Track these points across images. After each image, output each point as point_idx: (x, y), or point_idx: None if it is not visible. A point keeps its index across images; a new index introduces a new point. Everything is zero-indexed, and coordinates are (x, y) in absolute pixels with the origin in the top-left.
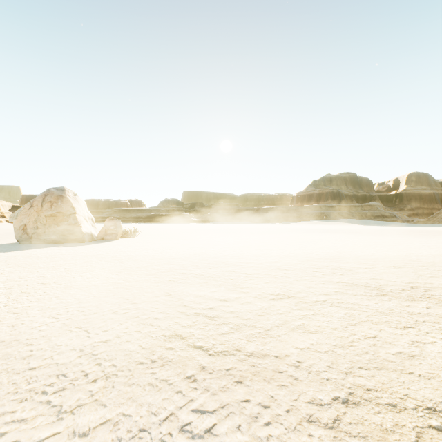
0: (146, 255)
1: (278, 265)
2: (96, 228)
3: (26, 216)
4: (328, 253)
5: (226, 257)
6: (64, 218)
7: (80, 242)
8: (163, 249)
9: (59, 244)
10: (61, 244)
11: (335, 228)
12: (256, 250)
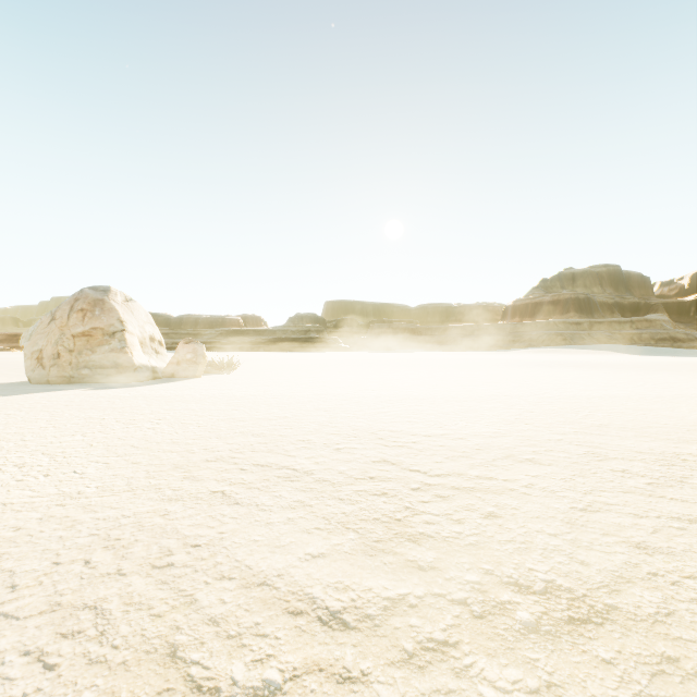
0: (219, 409)
1: (507, 445)
2: (164, 357)
3: (44, 336)
4: (613, 413)
5: (382, 419)
6: (105, 339)
7: (130, 382)
8: (261, 397)
9: (90, 385)
10: (94, 385)
11: (588, 359)
12: (447, 402)
